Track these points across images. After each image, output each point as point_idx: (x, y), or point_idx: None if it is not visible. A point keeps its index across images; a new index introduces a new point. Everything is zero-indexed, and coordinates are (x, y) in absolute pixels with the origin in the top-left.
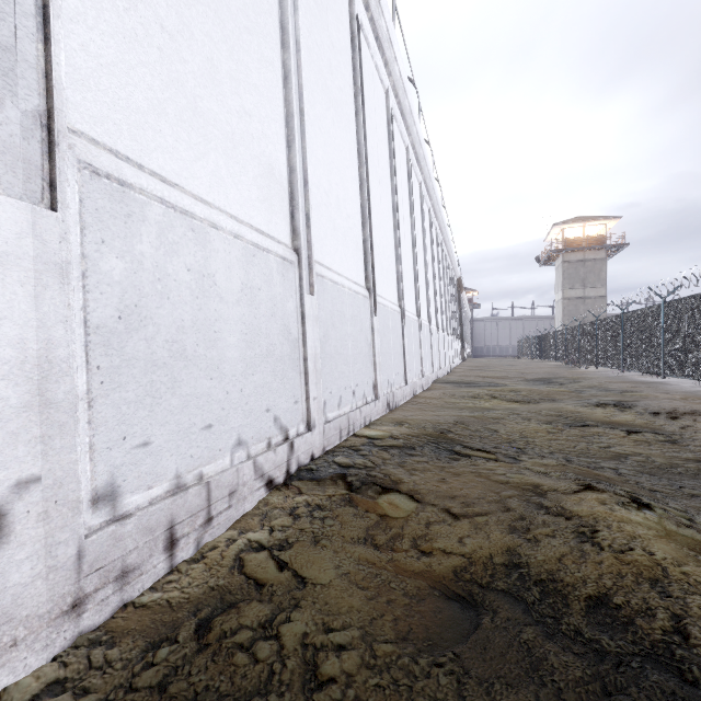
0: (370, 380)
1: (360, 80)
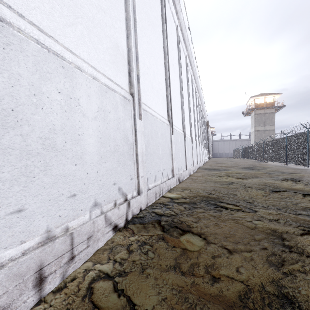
0: (170, 167)
1: (165, 16)
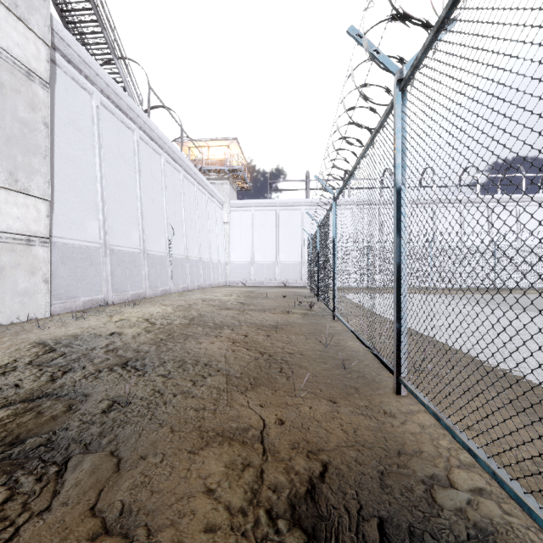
0: None
1: (491, 220)
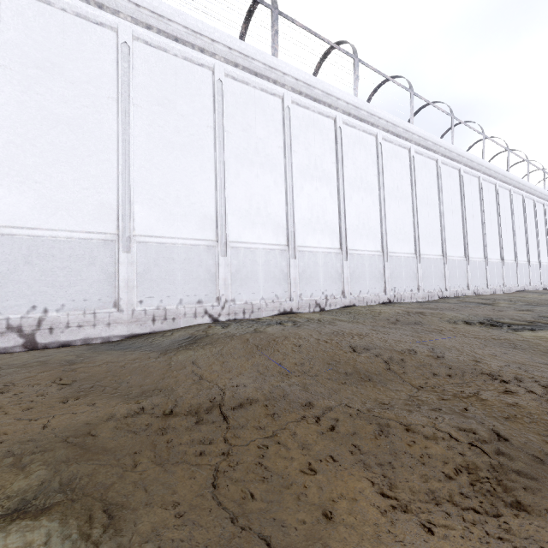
0: (465, 284)
1: (463, 193)
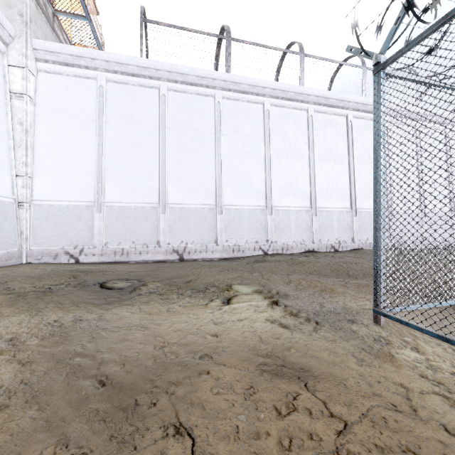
0: None
1: None
